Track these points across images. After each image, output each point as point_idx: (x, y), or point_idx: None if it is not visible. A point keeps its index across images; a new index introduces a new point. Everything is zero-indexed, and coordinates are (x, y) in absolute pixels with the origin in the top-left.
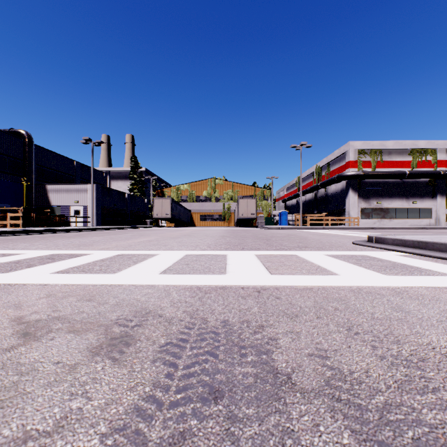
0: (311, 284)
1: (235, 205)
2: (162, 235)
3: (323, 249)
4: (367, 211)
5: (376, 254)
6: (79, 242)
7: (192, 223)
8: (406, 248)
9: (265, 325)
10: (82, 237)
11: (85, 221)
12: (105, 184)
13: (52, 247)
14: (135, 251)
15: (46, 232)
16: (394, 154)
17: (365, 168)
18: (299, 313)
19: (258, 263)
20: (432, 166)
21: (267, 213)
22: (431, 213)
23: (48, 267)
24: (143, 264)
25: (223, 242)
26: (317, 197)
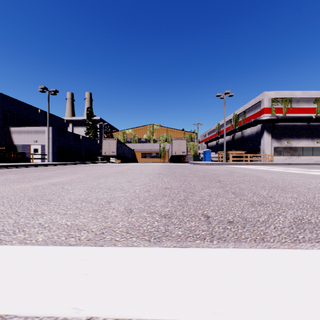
0: None
1: (169, 145)
2: (92, 172)
3: None
4: (278, 149)
5: None
6: None
7: (135, 160)
8: None
9: None
10: None
11: (42, 158)
12: (66, 129)
13: None
14: None
15: None
16: (301, 102)
17: (277, 114)
18: None
19: None
20: None
21: (193, 151)
22: None
23: None
24: None
25: (158, 186)
26: (234, 139)
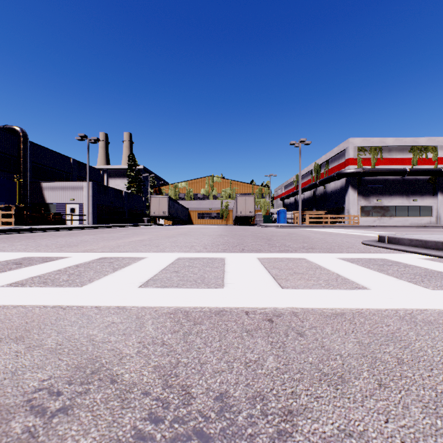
0: (340, 306)
1: (233, 203)
2: (157, 234)
3: (333, 251)
4: (366, 209)
5: (396, 257)
6: (65, 241)
7: (190, 221)
8: (429, 251)
9: (295, 408)
10: (72, 236)
11: (81, 219)
12: (103, 182)
13: (31, 248)
14: (120, 254)
15: (37, 230)
16: (394, 151)
17: (365, 166)
18: (344, 374)
19: (262, 270)
20: (433, 163)
21: (265, 211)
22: (432, 211)
23: (5, 276)
24: (123, 271)
25: (220, 241)
26: (316, 195)
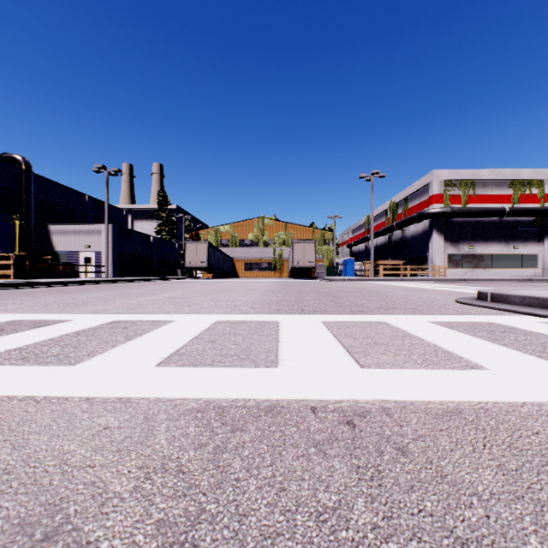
0: (452, 397)
1: (289, 251)
2: (192, 290)
3: (421, 312)
4: (455, 258)
5: (507, 321)
6: (72, 299)
7: (235, 274)
8: None
9: None
10: (83, 293)
11: (98, 271)
12: (126, 225)
13: (25, 308)
14: (140, 316)
15: (41, 285)
16: (490, 186)
17: (453, 204)
18: (497, 540)
19: (330, 340)
20: (538, 201)
21: (328, 261)
22: (537, 261)
23: None
24: (139, 341)
25: (273, 299)
26: (391, 241)
